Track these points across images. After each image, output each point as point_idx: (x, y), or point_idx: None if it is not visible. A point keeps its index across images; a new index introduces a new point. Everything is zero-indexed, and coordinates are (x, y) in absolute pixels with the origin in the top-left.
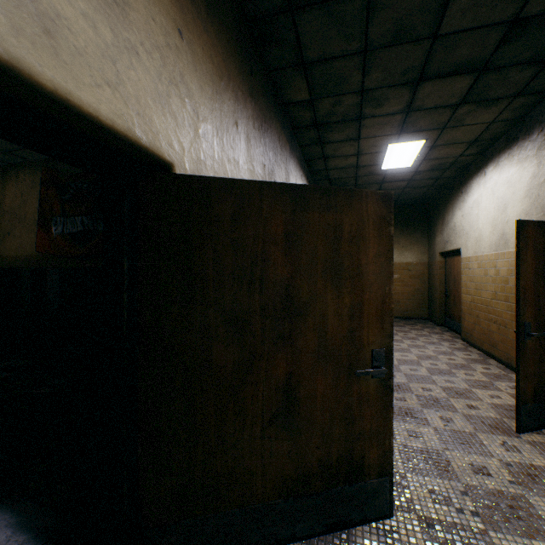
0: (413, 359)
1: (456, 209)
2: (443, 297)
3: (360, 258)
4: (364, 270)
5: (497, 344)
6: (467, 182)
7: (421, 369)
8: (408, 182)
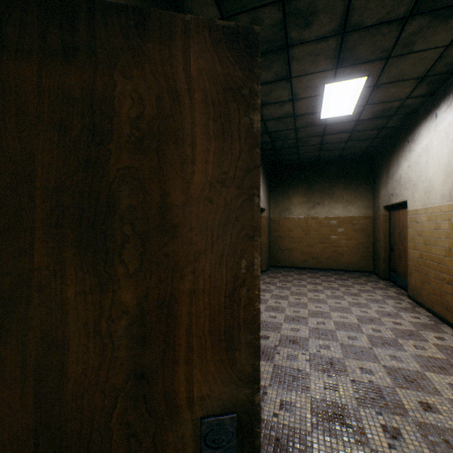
0: (353, 322)
1: (401, 159)
2: (387, 251)
3: (168, 187)
4: (178, 217)
5: (452, 308)
6: (414, 129)
7: (362, 337)
8: (350, 134)
